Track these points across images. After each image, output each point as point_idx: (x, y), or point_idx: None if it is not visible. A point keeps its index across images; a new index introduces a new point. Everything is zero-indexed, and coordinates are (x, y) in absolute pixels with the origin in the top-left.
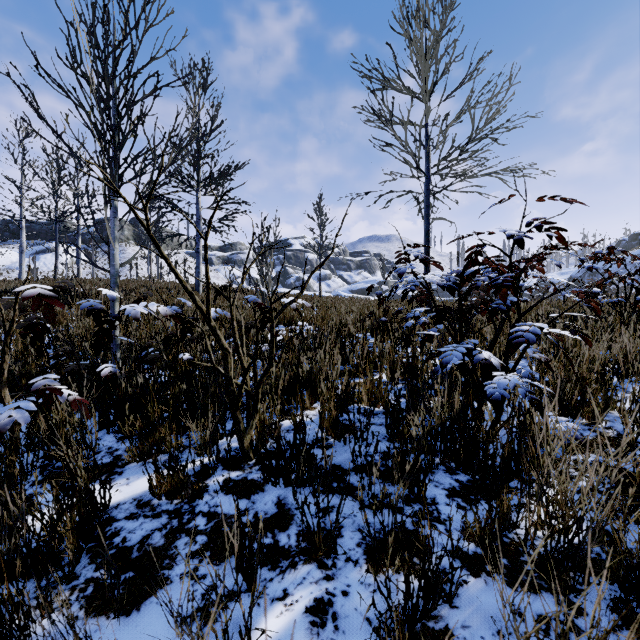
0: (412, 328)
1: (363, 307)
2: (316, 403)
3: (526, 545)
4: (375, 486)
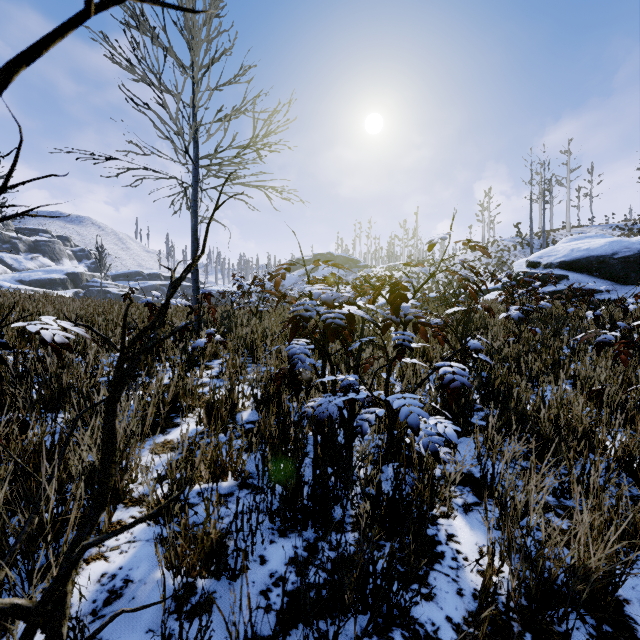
0: (292, 367)
1: (87, 313)
2: (117, 511)
3: (509, 610)
4: (331, 638)
